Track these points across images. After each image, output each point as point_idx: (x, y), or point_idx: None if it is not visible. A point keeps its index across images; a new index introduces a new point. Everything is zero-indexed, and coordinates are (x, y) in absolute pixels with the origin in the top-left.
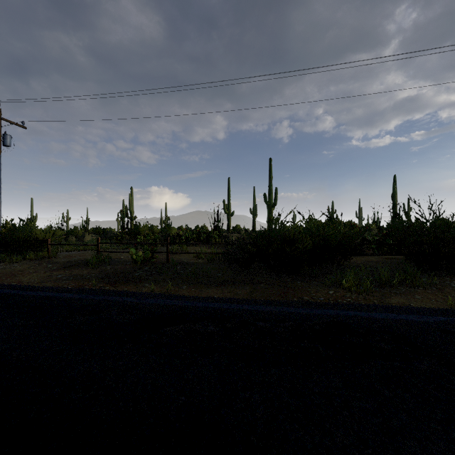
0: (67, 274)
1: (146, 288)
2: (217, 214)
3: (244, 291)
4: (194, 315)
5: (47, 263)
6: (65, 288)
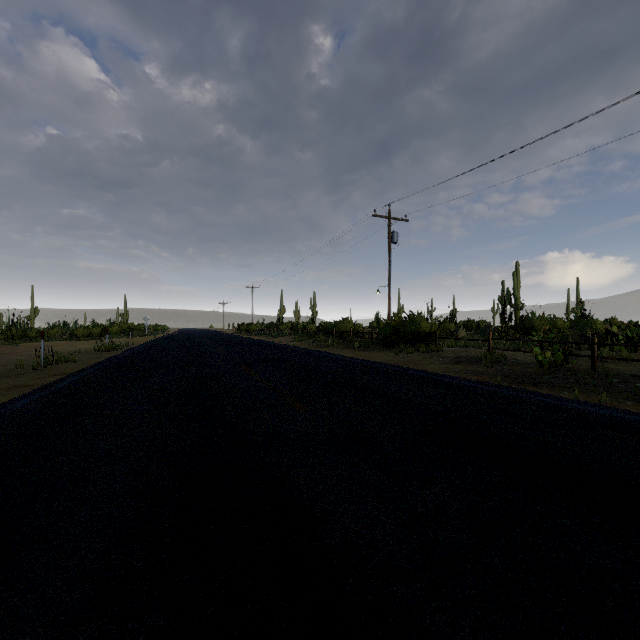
0: (462, 368)
1: (565, 395)
2: None
3: None
4: None
5: (437, 356)
6: (470, 379)
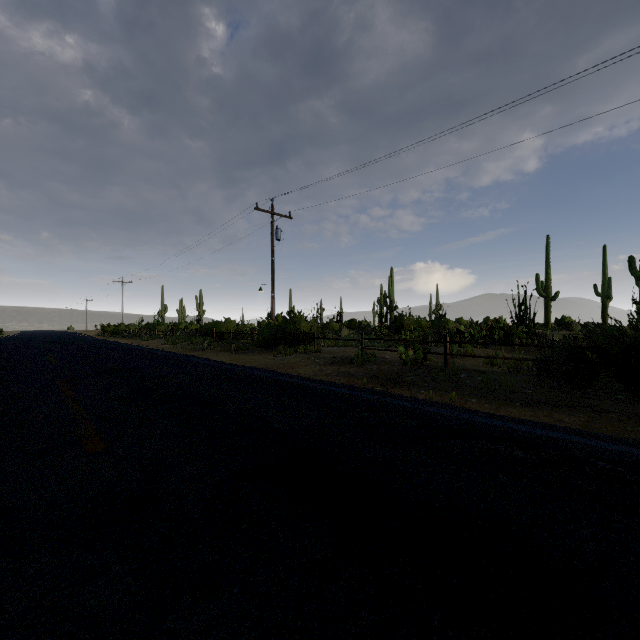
0: (335, 370)
1: (422, 395)
2: (524, 298)
3: (574, 418)
4: (490, 433)
5: (315, 357)
6: (338, 383)
